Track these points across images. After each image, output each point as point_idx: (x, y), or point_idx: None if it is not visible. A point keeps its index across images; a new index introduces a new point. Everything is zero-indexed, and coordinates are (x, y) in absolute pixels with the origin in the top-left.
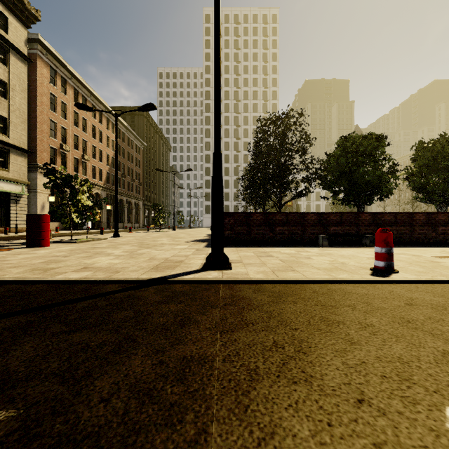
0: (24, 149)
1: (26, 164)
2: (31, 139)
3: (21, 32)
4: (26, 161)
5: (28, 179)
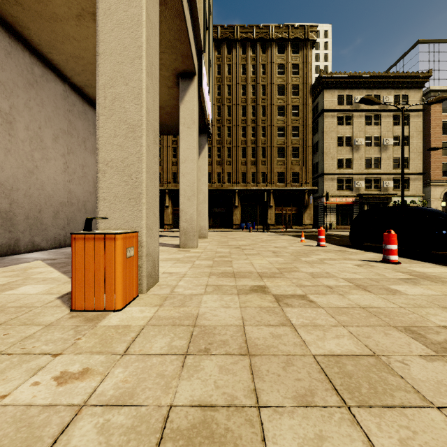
0: (419, 173)
1: (421, 183)
2: (426, 163)
3: (417, 96)
4: (421, 180)
5: (424, 192)
